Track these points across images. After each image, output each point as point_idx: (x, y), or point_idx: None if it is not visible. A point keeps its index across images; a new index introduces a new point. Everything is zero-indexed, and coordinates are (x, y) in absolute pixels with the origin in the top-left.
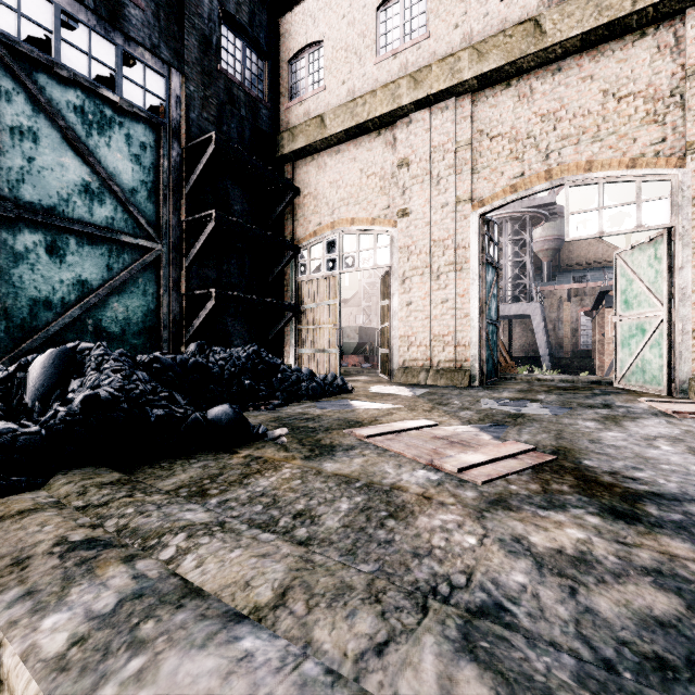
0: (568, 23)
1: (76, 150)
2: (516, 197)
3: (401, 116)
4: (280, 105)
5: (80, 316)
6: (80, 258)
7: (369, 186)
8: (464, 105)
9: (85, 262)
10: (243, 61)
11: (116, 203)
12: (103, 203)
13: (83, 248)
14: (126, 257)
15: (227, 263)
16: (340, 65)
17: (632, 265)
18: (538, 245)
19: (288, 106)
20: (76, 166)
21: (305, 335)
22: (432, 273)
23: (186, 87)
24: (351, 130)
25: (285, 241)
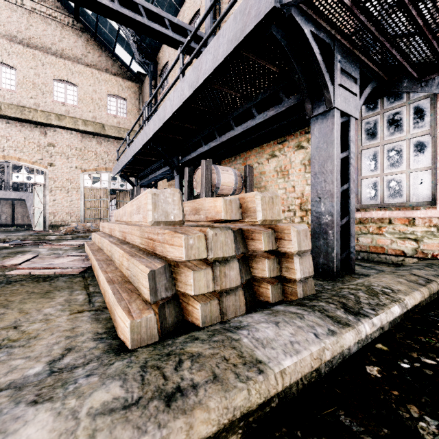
0: (11, 111)
1: None
2: None
3: None
4: None
5: None
6: None
7: None
8: None
9: None
10: None
11: None
12: None
13: None
14: None
15: None
16: None
17: (38, 192)
18: None
19: None
20: None
21: None
22: None
23: None
24: None
25: None
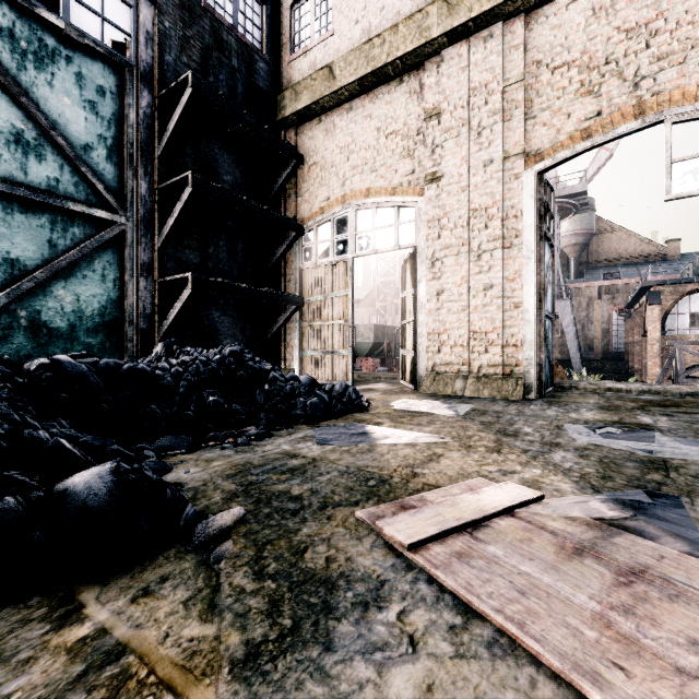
0: None
1: (2, 86)
2: (590, 144)
3: (429, 55)
4: (281, 60)
5: (8, 306)
6: (8, 230)
7: (389, 147)
8: (514, 30)
9: (15, 234)
10: (235, 1)
11: (62, 161)
12: (43, 159)
13: (12, 216)
14: (76, 232)
15: (214, 245)
16: (352, 1)
17: None
18: (564, 240)
19: (290, 60)
20: (2, 107)
21: (311, 333)
22: (471, 251)
23: (159, 21)
24: (366, 79)
25: (285, 218)
